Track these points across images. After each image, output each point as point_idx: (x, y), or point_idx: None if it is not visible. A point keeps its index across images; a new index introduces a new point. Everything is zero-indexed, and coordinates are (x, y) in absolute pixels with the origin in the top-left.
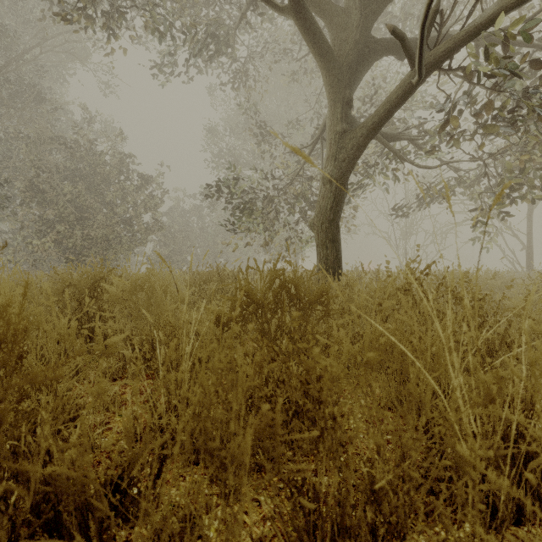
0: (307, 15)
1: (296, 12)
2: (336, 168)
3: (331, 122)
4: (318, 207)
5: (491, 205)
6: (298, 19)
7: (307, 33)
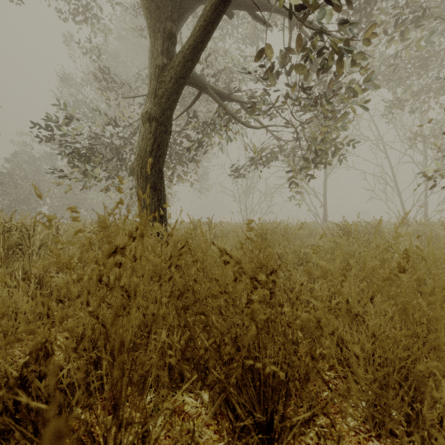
0: None
1: None
2: (156, 106)
3: (152, 54)
4: (138, 150)
5: (301, 167)
6: None
7: None
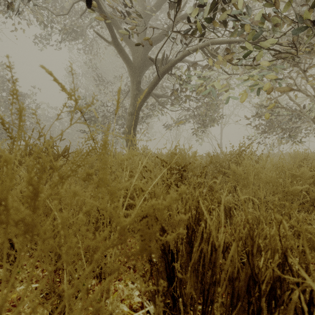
0: (120, 47)
1: (115, 45)
2: (134, 109)
3: (132, 89)
4: (127, 125)
5: (198, 128)
6: (116, 48)
7: (120, 53)
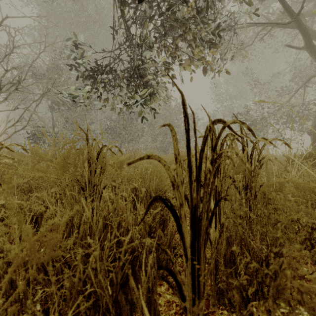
0: (314, 48)
1: (309, 48)
2: None
3: None
4: (314, 125)
5: None
6: (309, 50)
7: (313, 54)
